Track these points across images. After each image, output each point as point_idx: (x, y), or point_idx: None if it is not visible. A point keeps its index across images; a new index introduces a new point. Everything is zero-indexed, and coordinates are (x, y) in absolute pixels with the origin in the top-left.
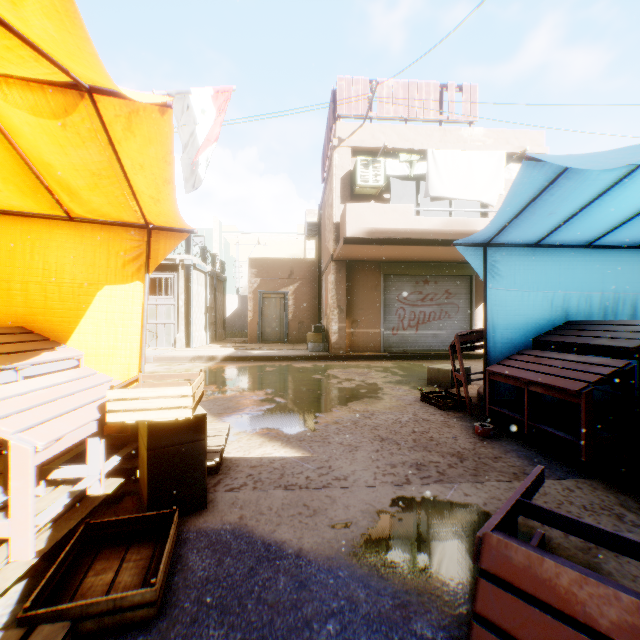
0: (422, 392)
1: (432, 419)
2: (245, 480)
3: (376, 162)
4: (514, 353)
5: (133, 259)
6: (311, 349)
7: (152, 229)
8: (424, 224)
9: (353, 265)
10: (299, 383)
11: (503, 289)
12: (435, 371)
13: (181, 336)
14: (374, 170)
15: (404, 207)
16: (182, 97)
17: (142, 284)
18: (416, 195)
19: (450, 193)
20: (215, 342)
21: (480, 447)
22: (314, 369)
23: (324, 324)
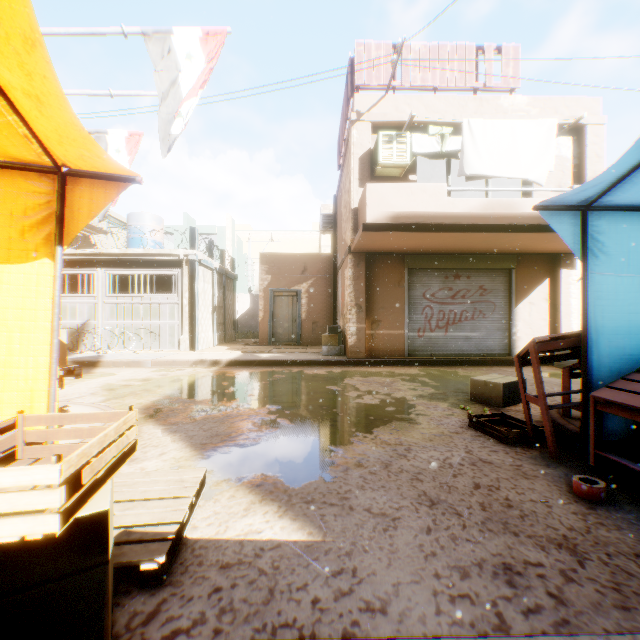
0: (471, 415)
1: (496, 461)
2: (204, 605)
3: (401, 137)
4: (627, 370)
5: (38, 223)
6: (326, 352)
7: (68, 175)
8: (459, 206)
9: (373, 258)
10: (310, 396)
11: (610, 274)
12: (481, 384)
13: (185, 337)
14: (398, 146)
15: (435, 187)
16: (161, 38)
17: (53, 263)
18: (446, 176)
19: (490, 170)
20: (224, 343)
21: (595, 525)
22: (329, 377)
23: (340, 324)
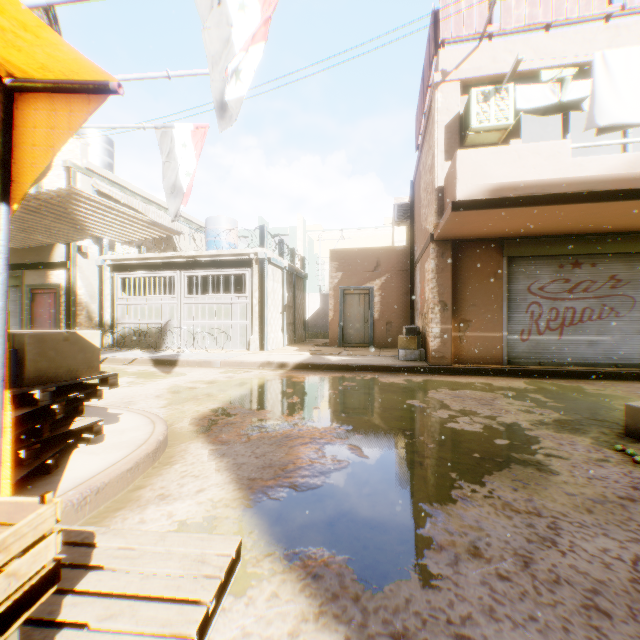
0: None
1: None
2: None
3: (501, 92)
4: None
5: None
6: (402, 357)
7: (14, 90)
8: (589, 168)
9: (461, 246)
10: (388, 414)
11: None
12: None
13: (255, 338)
14: (497, 104)
15: (552, 146)
16: None
17: None
18: (562, 136)
19: (635, 116)
20: (293, 344)
21: None
22: (408, 388)
23: (418, 325)
